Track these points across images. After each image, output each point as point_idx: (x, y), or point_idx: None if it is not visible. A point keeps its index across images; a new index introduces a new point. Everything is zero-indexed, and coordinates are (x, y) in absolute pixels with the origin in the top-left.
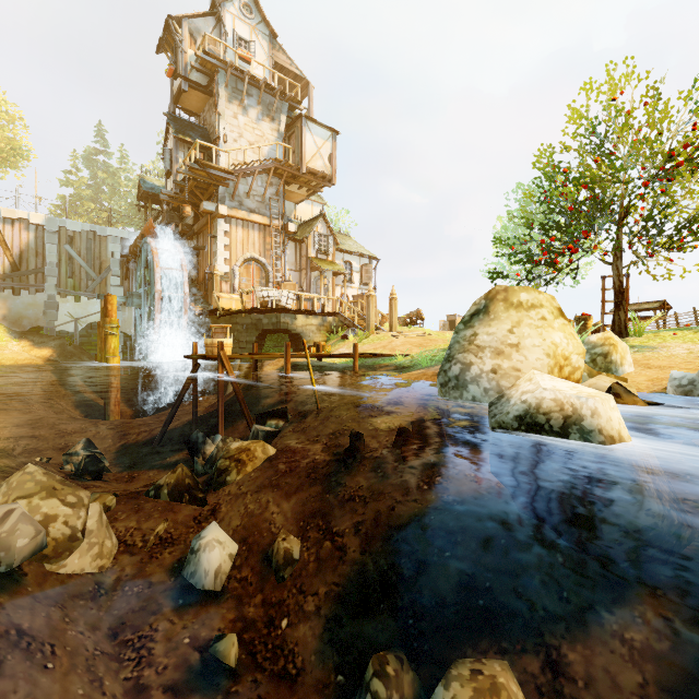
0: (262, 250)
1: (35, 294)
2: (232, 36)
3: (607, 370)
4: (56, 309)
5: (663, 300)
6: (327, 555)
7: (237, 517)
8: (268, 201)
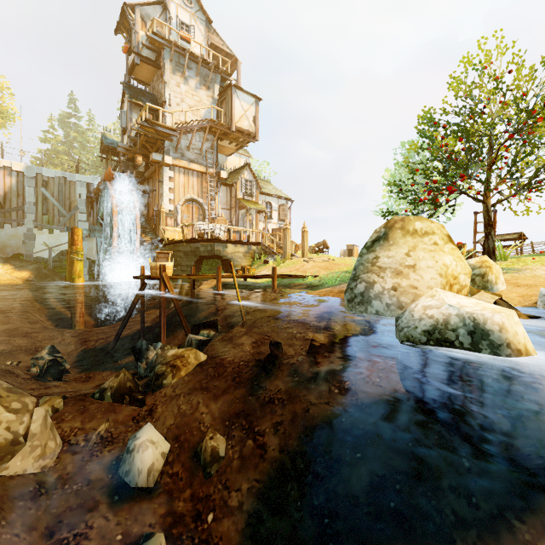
0: (200, 192)
1: (16, 227)
2: (175, 21)
3: (484, 288)
4: (33, 239)
5: (520, 232)
6: (249, 453)
7: (171, 416)
8: (204, 153)
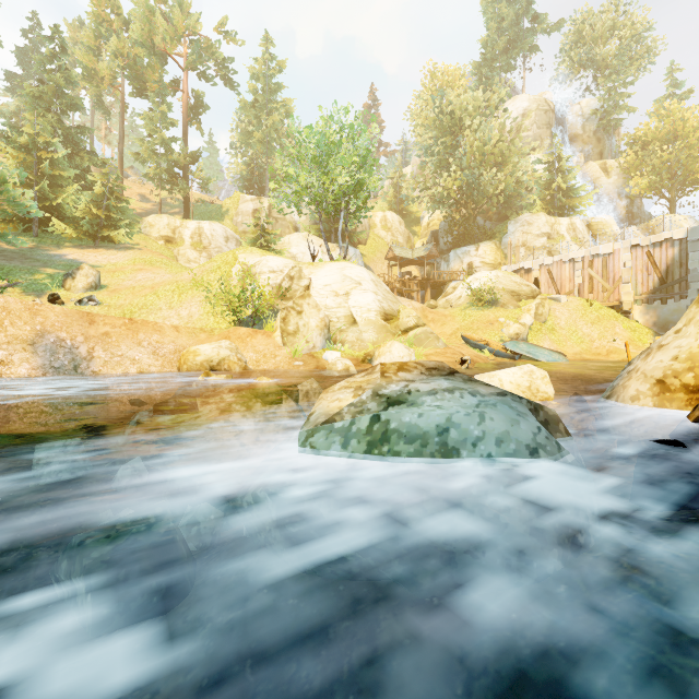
0: None
1: (678, 301)
2: None
3: None
4: None
5: None
6: None
7: None
8: None
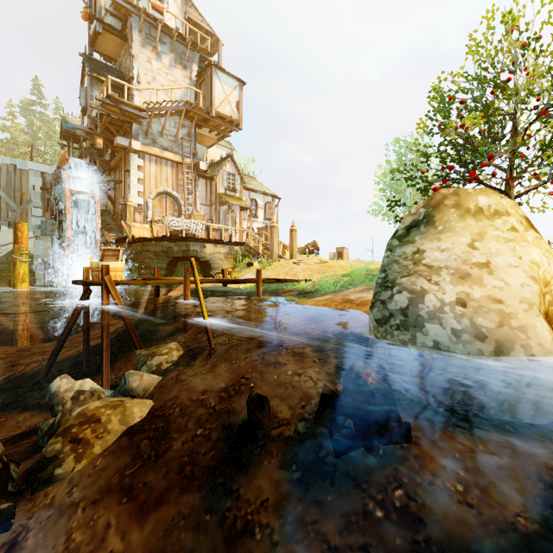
0: (175, 185)
1: None
2: None
3: None
4: None
5: None
6: None
7: None
8: (180, 141)
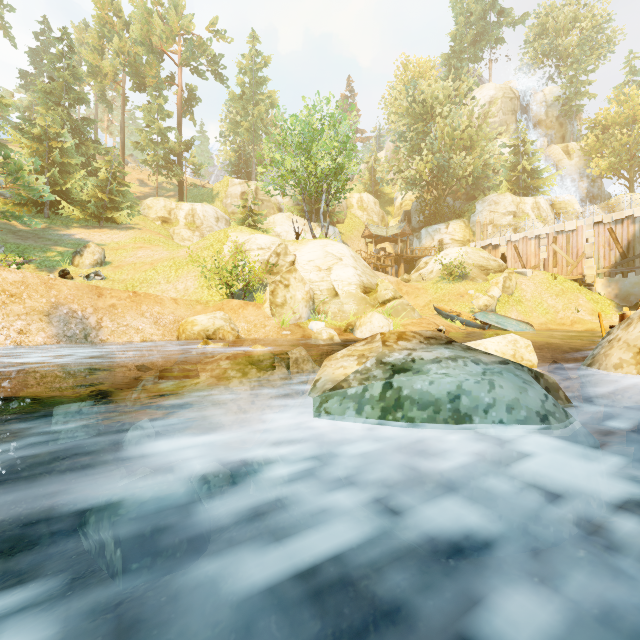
0: None
1: (639, 274)
2: None
3: None
4: None
5: None
6: None
7: None
8: None
